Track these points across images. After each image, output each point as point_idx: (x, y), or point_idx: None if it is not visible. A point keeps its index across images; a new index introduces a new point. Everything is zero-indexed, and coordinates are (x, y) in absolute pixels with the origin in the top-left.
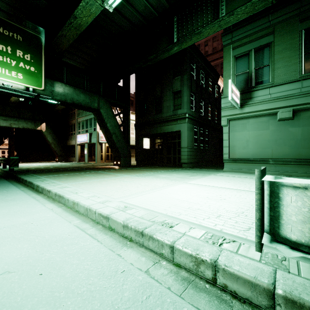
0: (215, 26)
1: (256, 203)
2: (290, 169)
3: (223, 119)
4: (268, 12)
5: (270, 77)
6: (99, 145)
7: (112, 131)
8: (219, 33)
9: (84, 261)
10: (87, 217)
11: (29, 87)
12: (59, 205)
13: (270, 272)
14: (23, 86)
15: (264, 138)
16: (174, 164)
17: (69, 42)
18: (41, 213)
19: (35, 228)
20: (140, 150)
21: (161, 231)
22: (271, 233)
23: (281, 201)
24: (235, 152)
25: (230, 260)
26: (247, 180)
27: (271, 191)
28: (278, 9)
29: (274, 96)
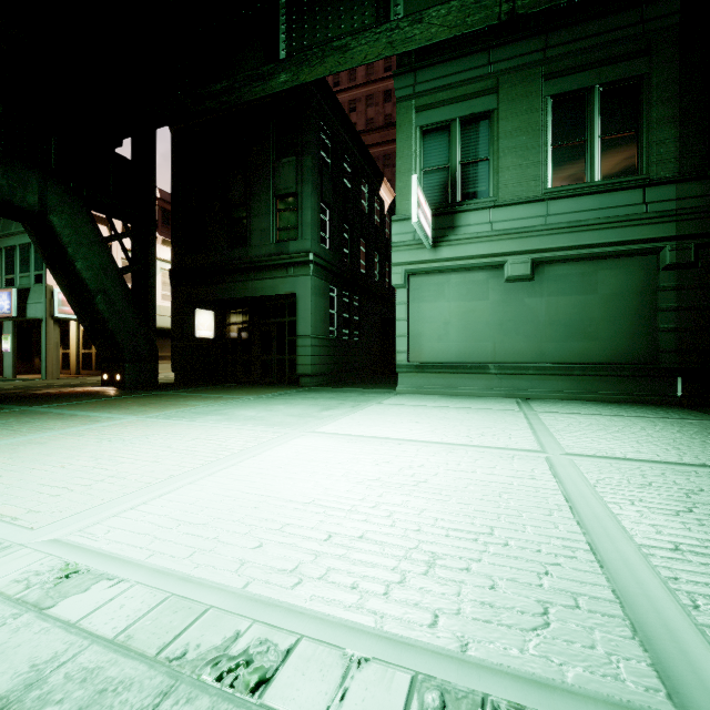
0: (382, 42)
1: None
2: (528, 384)
3: (395, 272)
4: (488, 44)
5: (491, 185)
6: (53, 325)
7: (95, 285)
8: (379, 89)
9: None
10: None
11: None
12: None
13: None
14: None
15: (479, 319)
16: (279, 379)
17: None
18: None
19: None
20: (186, 342)
21: None
22: None
23: None
24: (421, 349)
25: None
26: (456, 415)
27: None
28: (506, 43)
29: (499, 228)
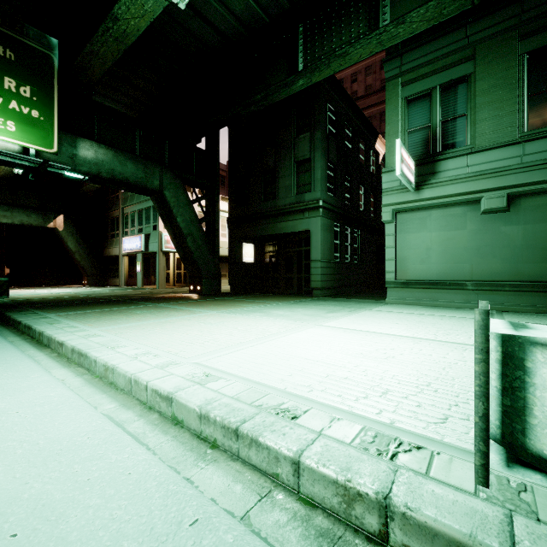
0: (372, 44)
1: (477, 381)
2: (504, 299)
3: (385, 211)
4: (465, 21)
5: (468, 136)
6: (162, 255)
7: (186, 231)
8: (376, 60)
9: (112, 499)
10: (131, 396)
11: (28, 147)
12: (78, 371)
13: (500, 521)
14: (18, 146)
15: (457, 245)
16: (298, 291)
17: (104, 65)
18: (38, 390)
19: (20, 424)
20: (237, 265)
21: (274, 427)
22: (507, 442)
23: (529, 377)
24: (406, 270)
25: (417, 494)
26: (430, 320)
27: (506, 353)
28: (483, 17)
29: (476, 170)
